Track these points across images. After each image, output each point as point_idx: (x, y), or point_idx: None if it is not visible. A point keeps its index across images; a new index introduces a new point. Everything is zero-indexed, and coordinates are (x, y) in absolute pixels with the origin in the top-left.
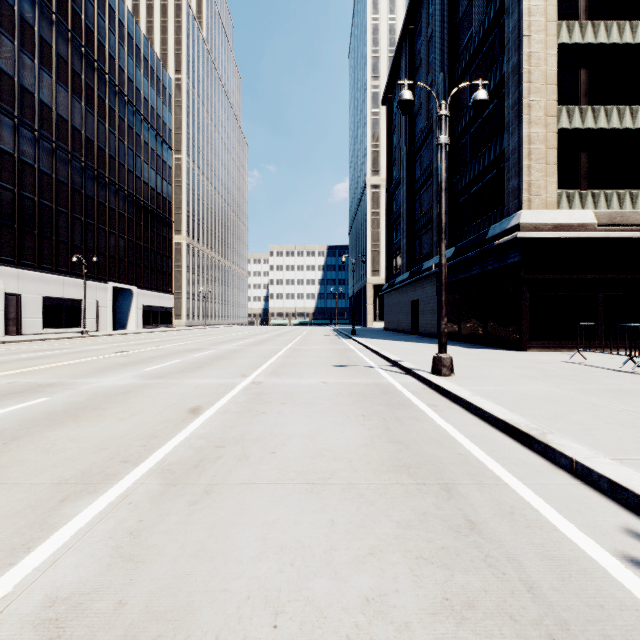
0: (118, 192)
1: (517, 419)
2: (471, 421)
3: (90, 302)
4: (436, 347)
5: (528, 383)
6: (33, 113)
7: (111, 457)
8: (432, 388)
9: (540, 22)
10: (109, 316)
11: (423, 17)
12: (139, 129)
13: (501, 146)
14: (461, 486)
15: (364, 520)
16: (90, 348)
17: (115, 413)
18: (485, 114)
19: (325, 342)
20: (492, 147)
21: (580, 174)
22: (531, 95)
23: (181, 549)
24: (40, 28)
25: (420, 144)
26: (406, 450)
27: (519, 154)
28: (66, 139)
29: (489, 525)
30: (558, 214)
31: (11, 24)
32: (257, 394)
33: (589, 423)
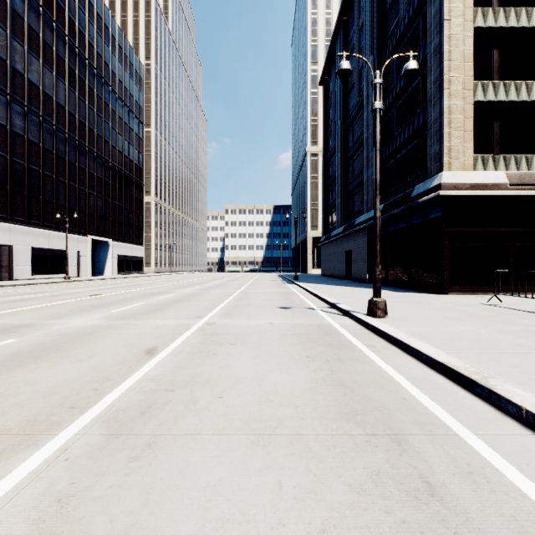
0: (96, 159)
1: (455, 362)
2: (409, 362)
3: (72, 252)
4: (368, 291)
5: (456, 324)
6: (23, 91)
7: (60, 402)
8: (369, 329)
9: (459, 8)
10: (89, 264)
11: (355, 9)
12: (114, 106)
13: (424, 117)
14: (411, 437)
15: (314, 482)
16: (69, 292)
17: (76, 354)
18: (409, 90)
19: (272, 286)
20: (416, 118)
21: (493, 141)
22: (451, 71)
23: (110, 524)
24: (29, 19)
25: (353, 117)
26: (351, 394)
27: (440, 123)
28: (51, 114)
29: (449, 489)
30: (475, 175)
31: (4, 15)
32: (210, 335)
33: (525, 366)
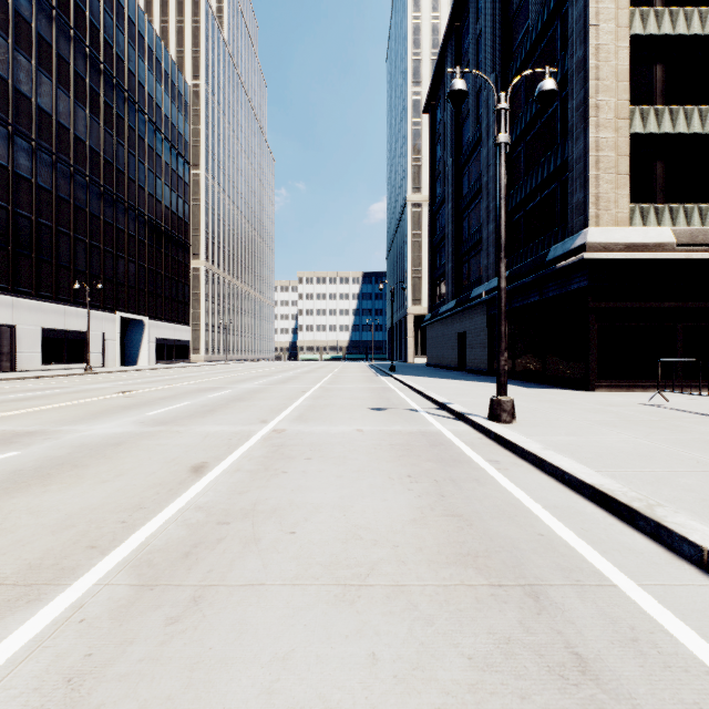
0: (127, 211)
1: (609, 484)
2: (546, 484)
3: (95, 334)
4: (488, 386)
5: (608, 432)
6: (30, 121)
7: (75, 540)
8: (491, 438)
9: (610, 9)
10: (117, 350)
11: (471, 12)
12: (151, 140)
13: (563, 155)
14: (552, 589)
15: (420, 653)
16: (90, 387)
17: (97, 472)
18: (544, 119)
19: (360, 380)
20: (552, 156)
21: (655, 186)
22: (599, 94)
23: None
24: (38, 25)
25: (468, 156)
26: (469, 528)
27: (585, 163)
28: (68, 150)
29: (607, 664)
30: (631, 232)
31: (4, 19)
32: (278, 446)
33: (703, 489)
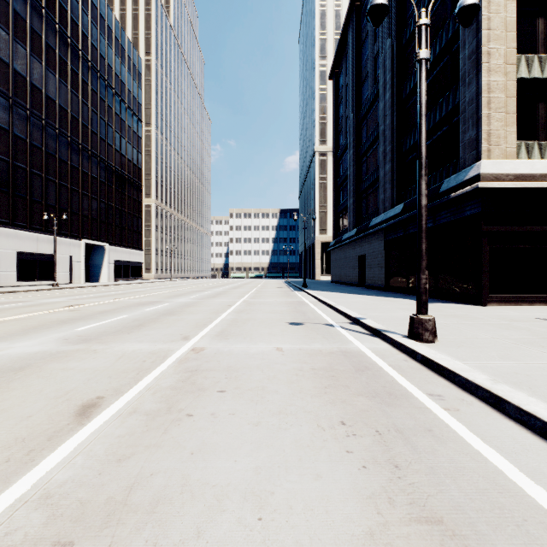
0: (91, 158)
1: None
2: (524, 440)
3: (64, 257)
4: (390, 300)
5: (542, 354)
6: (7, 81)
7: None
8: (417, 360)
9: None
10: (82, 270)
11: None
12: (111, 102)
13: (454, 100)
14: None
15: None
16: (46, 301)
17: None
18: (435, 72)
19: (278, 294)
20: (444, 102)
21: (538, 125)
22: (491, 42)
23: None
24: (14, 3)
25: (366, 110)
26: None
27: (477, 103)
28: (40, 107)
29: None
30: (519, 164)
31: None
32: (191, 371)
33: None
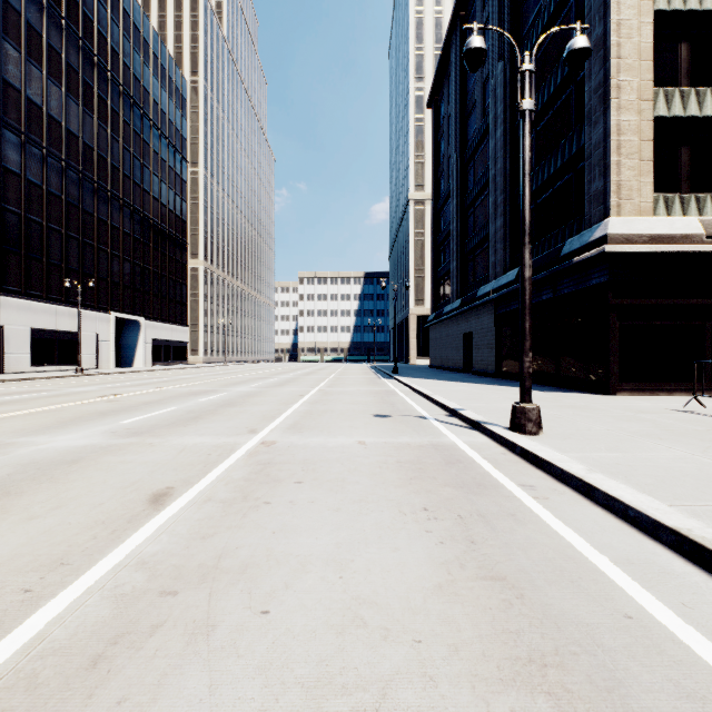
0: (123, 208)
1: (699, 528)
2: (605, 522)
3: (89, 335)
4: (499, 389)
5: (655, 446)
6: (19, 113)
7: None
8: (516, 453)
9: None
10: (112, 351)
11: None
12: (148, 136)
13: (579, 142)
14: None
15: None
16: (74, 390)
17: (30, 503)
18: (557, 105)
19: (362, 382)
20: (567, 144)
21: (680, 174)
22: (621, 74)
23: None
24: (27, 13)
25: (474, 149)
26: (520, 604)
27: (605, 148)
28: (59, 145)
29: None
30: (655, 223)
31: None
32: (264, 464)
33: None
